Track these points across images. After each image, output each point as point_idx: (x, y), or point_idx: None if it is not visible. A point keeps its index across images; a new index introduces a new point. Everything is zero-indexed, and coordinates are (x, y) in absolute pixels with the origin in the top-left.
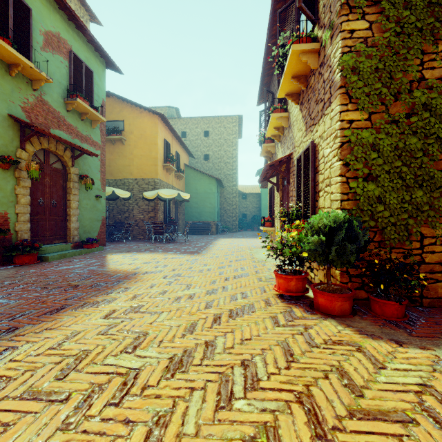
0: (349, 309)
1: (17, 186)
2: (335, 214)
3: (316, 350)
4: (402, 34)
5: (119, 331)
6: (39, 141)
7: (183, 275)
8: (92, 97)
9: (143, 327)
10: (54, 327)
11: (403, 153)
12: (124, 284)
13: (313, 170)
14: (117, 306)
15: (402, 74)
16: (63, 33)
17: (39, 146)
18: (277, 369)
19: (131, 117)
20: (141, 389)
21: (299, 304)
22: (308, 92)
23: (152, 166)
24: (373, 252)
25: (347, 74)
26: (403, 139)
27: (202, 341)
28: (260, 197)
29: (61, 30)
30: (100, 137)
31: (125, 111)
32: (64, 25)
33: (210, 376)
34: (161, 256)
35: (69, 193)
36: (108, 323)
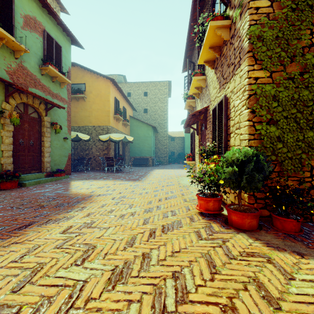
0: (256, 224)
1: (2, 130)
2: (246, 150)
3: (234, 262)
4: (296, 10)
5: (72, 245)
6: (20, 96)
7: (127, 197)
8: (60, 64)
9: (92, 241)
10: (19, 241)
11: (298, 103)
12: (81, 204)
13: (225, 117)
14: (74, 222)
15: (296, 42)
16: (38, 17)
17: (19, 100)
18: (203, 280)
19: (90, 81)
20: (85, 302)
21: (216, 220)
22: (221, 59)
23: (105, 116)
24: (273, 180)
25: (253, 41)
26: (298, 91)
27: (139, 253)
28: (183, 139)
29: (37, 14)
30: (67, 95)
31: (86, 77)
32: (39, 11)
33: (146, 287)
34: (112, 182)
35: (43, 136)
36: (65, 237)
